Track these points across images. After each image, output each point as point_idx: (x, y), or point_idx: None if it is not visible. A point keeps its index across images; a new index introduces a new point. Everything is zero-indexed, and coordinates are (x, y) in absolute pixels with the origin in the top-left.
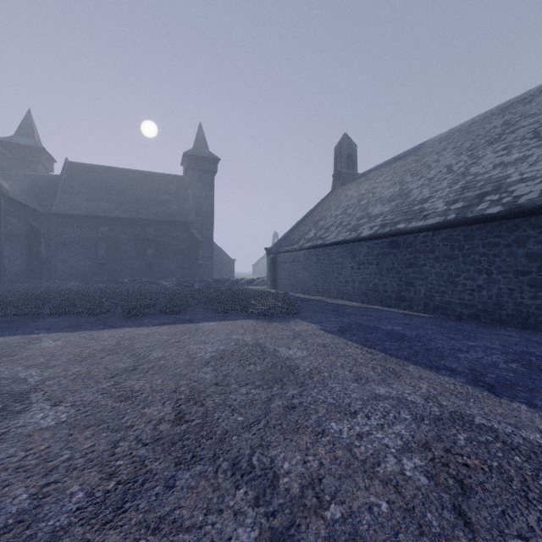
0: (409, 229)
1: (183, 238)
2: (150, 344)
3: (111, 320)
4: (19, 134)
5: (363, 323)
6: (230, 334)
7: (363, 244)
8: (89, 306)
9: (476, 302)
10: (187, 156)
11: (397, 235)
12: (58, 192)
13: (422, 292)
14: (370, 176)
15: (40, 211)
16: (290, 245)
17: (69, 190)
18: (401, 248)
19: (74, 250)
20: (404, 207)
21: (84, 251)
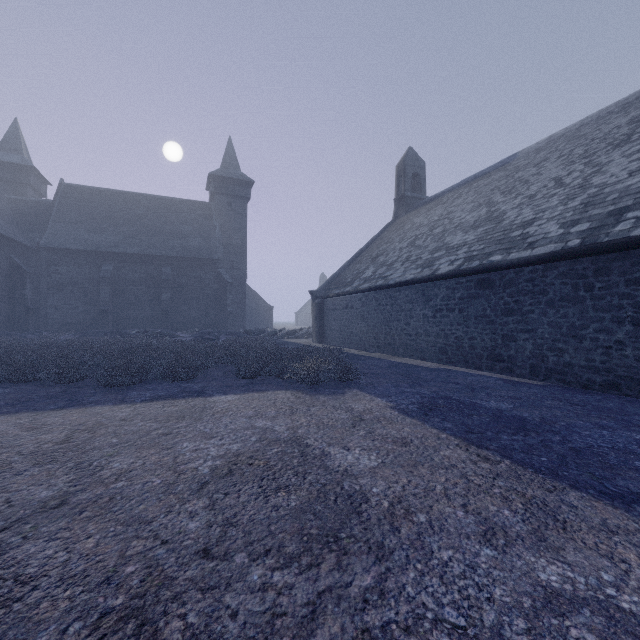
0: (509, 261)
1: (208, 279)
2: (119, 439)
3: (84, 392)
4: (3, 149)
5: (452, 397)
6: (254, 419)
7: (441, 284)
8: (57, 371)
9: (614, 365)
10: (213, 177)
11: (490, 271)
12: (49, 221)
13: (527, 350)
14: (443, 199)
15: (25, 244)
16: (341, 287)
17: (64, 218)
18: (496, 289)
19: (70, 293)
20: (497, 233)
21: (82, 296)
